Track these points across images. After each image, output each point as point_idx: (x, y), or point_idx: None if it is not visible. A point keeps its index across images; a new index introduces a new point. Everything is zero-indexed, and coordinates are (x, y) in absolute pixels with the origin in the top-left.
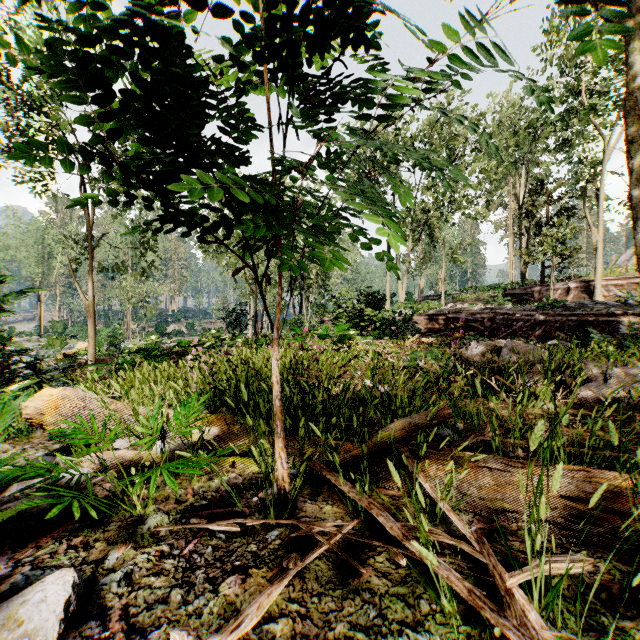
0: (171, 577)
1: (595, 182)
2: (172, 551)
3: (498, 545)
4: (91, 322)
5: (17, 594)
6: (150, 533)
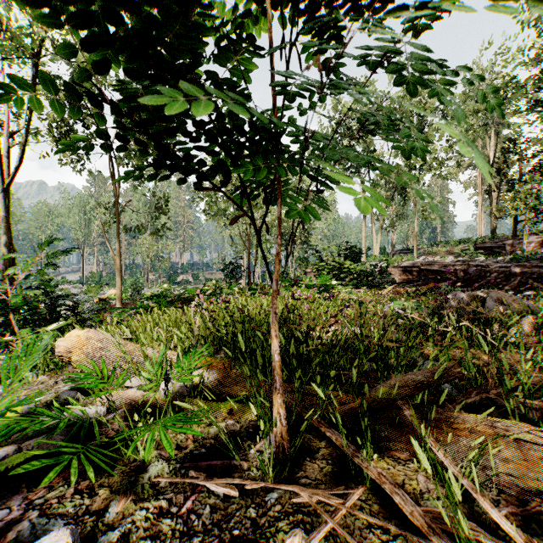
0: (167, 542)
1: None
2: (170, 507)
3: (541, 540)
4: (118, 273)
5: None
6: (150, 483)
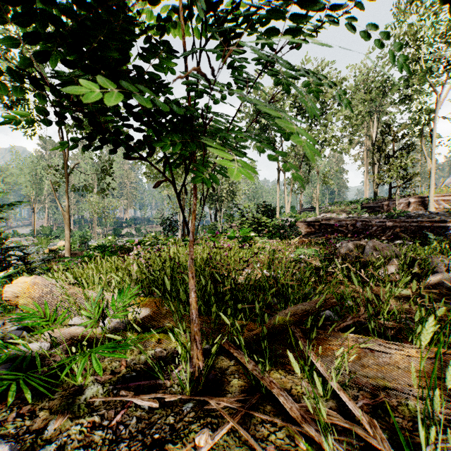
0: (98, 449)
1: (429, 125)
2: (102, 421)
3: (383, 421)
4: (67, 227)
5: None
6: (86, 403)
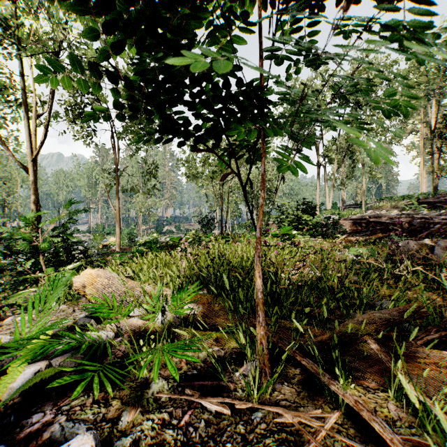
0: None
1: None
2: (171, 420)
3: None
4: (118, 224)
5: (53, 443)
6: (153, 398)
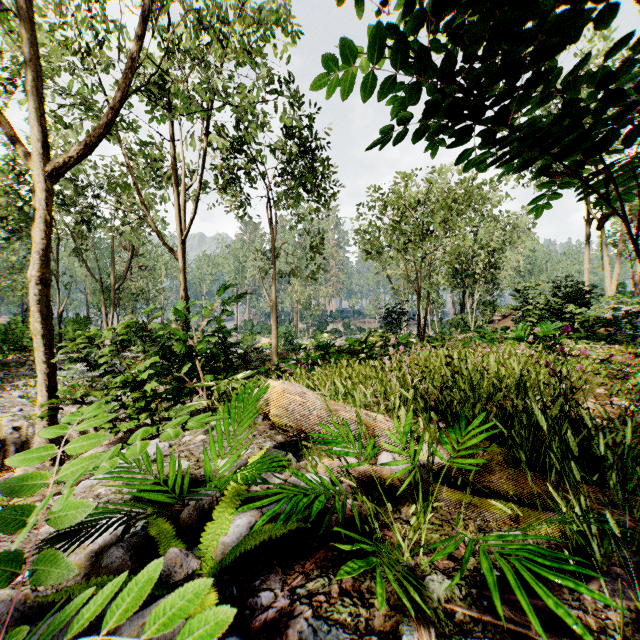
0: None
1: None
2: None
3: None
4: (274, 321)
5: None
6: (442, 609)
